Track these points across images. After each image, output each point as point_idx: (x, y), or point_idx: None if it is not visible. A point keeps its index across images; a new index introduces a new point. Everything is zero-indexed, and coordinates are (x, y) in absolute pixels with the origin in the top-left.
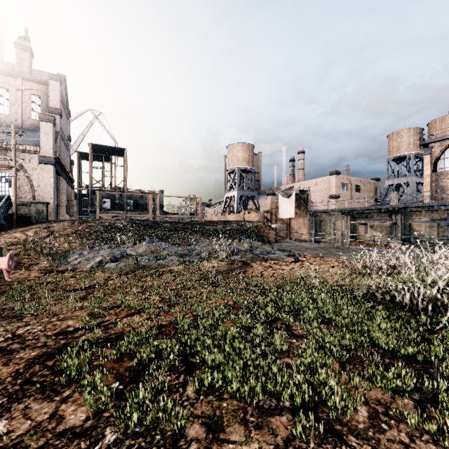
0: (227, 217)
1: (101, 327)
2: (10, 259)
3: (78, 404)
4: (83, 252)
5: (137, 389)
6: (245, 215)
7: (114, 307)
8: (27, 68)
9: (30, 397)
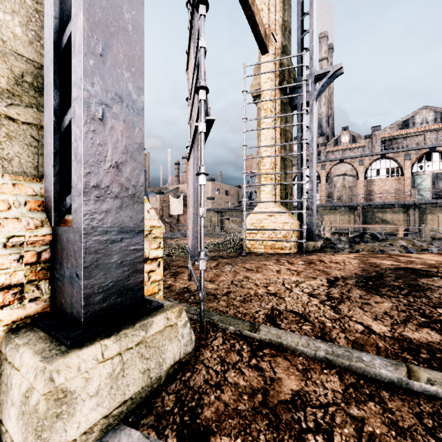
0: None
1: None
2: None
3: None
4: None
5: None
6: None
7: None
8: None
9: None
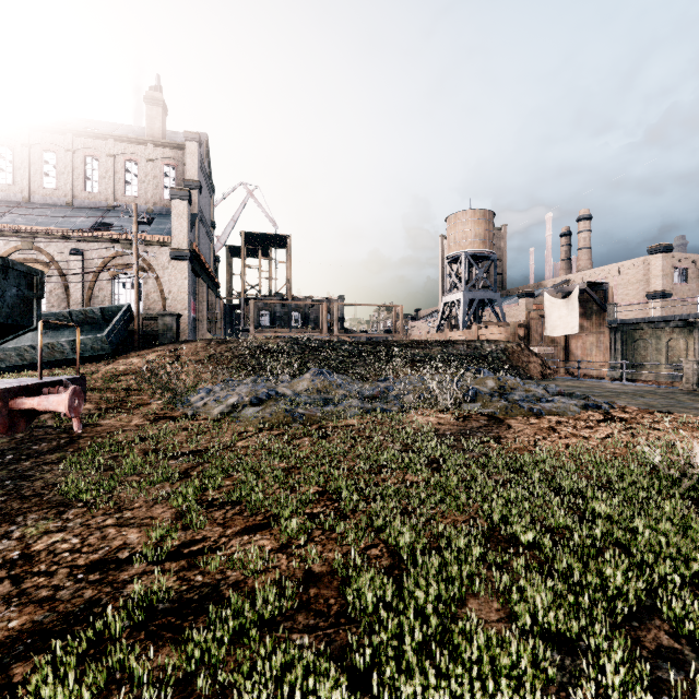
0: (448, 334)
1: (181, 558)
2: (75, 397)
3: None
4: (215, 388)
5: None
6: (481, 331)
7: (226, 503)
8: (158, 129)
9: None
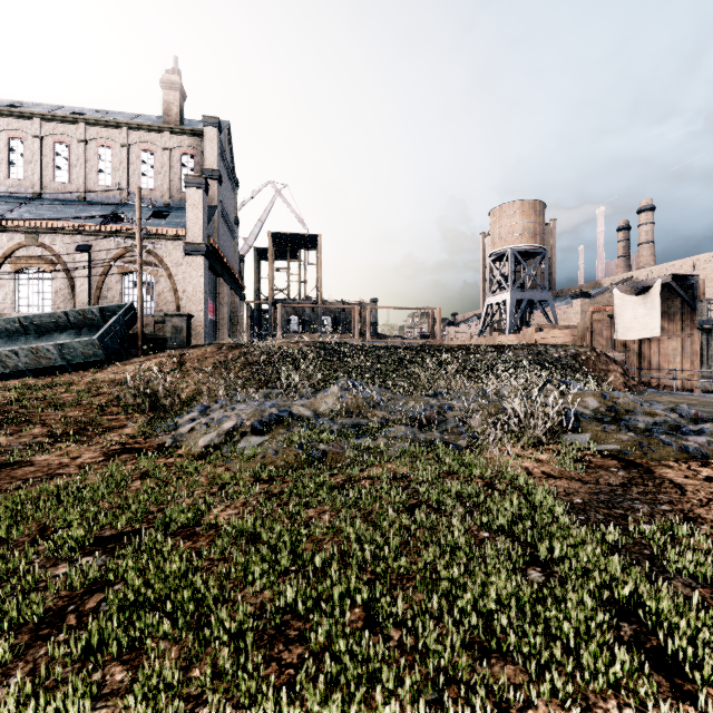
0: (496, 339)
1: None
2: None
3: None
4: (213, 405)
5: None
6: (539, 334)
7: None
8: (176, 116)
9: None
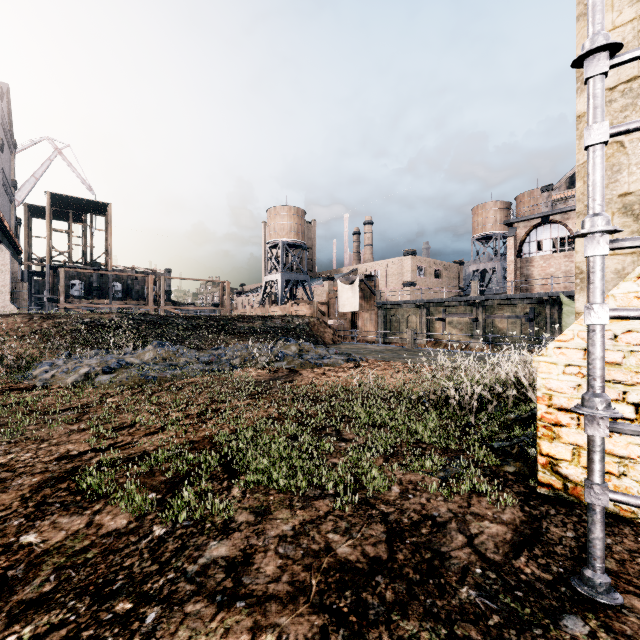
0: (268, 310)
1: (115, 448)
2: None
3: (114, 514)
4: (56, 362)
5: (178, 496)
6: (293, 308)
7: (125, 427)
8: None
9: (53, 515)
